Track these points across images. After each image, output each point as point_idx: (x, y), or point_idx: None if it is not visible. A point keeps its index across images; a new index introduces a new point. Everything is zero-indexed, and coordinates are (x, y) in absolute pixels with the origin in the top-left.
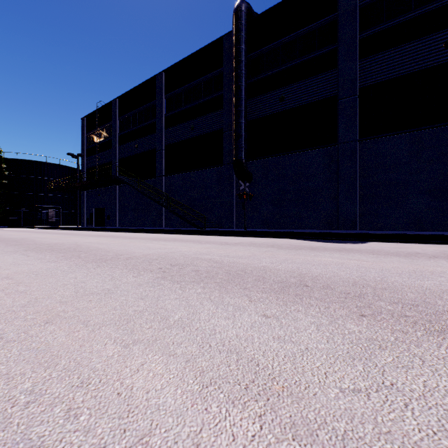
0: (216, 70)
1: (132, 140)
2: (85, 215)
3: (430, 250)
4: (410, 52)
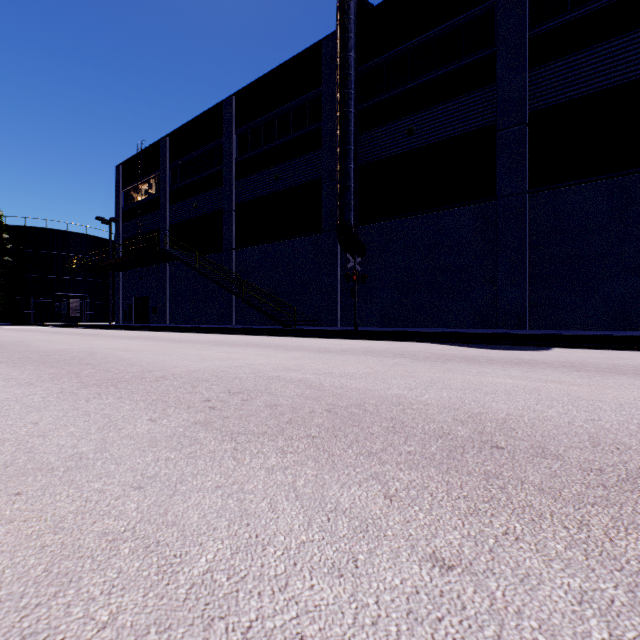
0: (312, 91)
1: (189, 197)
2: (122, 307)
3: None
4: (610, 56)
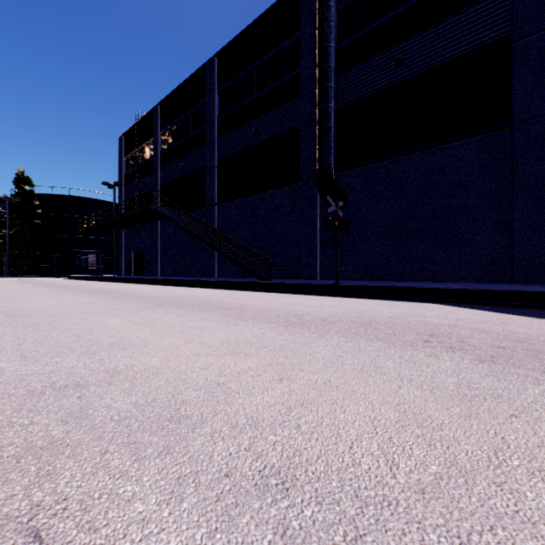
0: (290, 38)
1: (177, 158)
2: (123, 261)
3: None
4: None
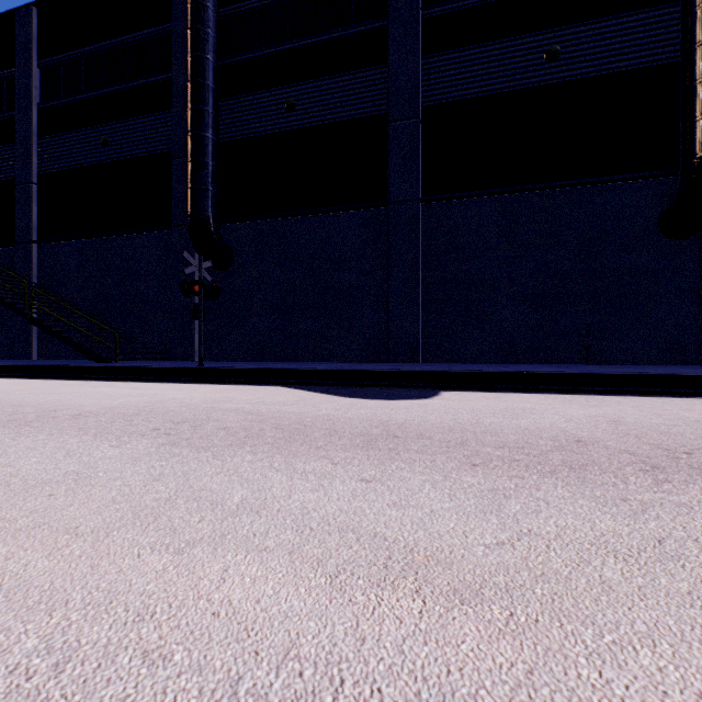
0: (158, 25)
1: None
2: None
3: (587, 422)
4: (499, 58)
